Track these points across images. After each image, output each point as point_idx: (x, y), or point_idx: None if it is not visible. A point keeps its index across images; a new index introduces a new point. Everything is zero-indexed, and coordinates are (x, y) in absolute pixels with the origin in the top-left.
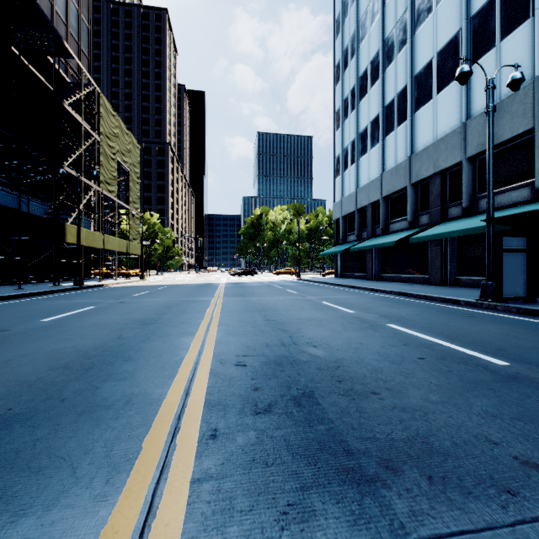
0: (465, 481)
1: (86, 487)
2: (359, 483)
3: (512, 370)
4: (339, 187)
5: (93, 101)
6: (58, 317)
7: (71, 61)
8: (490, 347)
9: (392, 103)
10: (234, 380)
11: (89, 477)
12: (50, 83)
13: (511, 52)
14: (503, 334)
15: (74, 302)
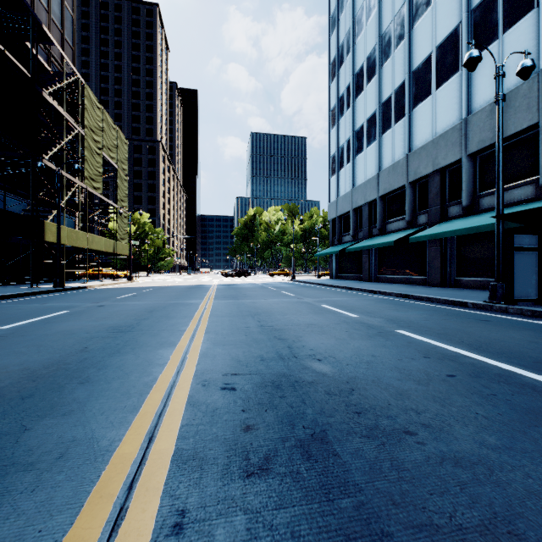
0: None
1: None
2: None
3: None
4: (335, 186)
5: (77, 92)
6: (20, 323)
7: (53, 50)
8: (525, 359)
9: (390, 99)
10: (218, 413)
11: None
12: (29, 72)
13: (514, 45)
14: (531, 342)
15: (47, 306)
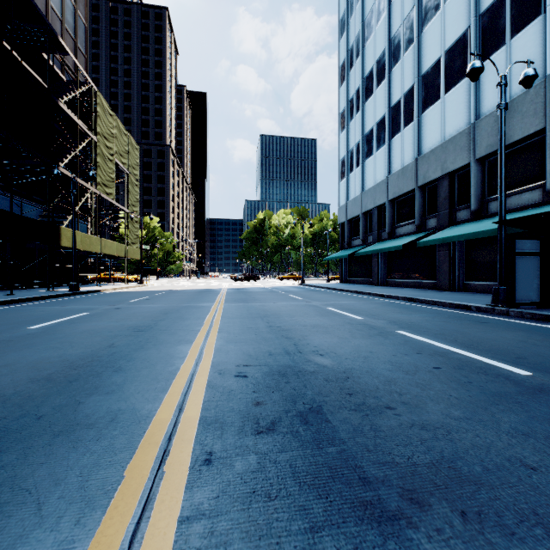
0: (505, 518)
1: (51, 529)
2: (379, 522)
3: (536, 380)
4: (344, 190)
5: (90, 100)
6: (48, 323)
7: (67, 59)
8: (509, 355)
9: (399, 103)
10: (233, 393)
11: (56, 515)
12: (44, 81)
13: (522, 50)
14: (520, 341)
15: (67, 308)
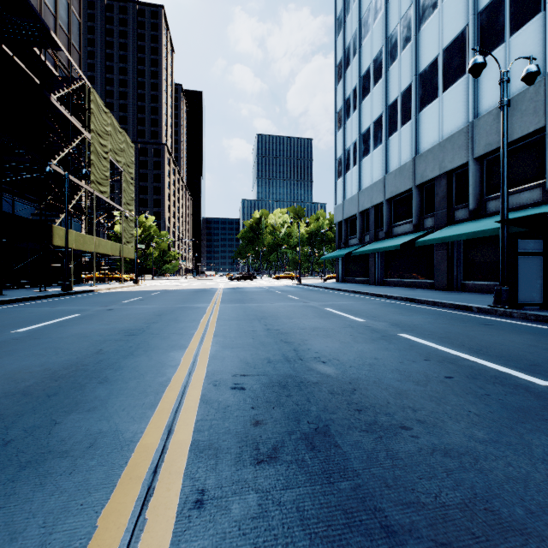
0: None
1: None
2: None
3: None
4: (341, 189)
5: (84, 97)
6: (35, 327)
7: (60, 55)
8: (522, 362)
9: (396, 102)
10: (230, 410)
11: None
12: (37, 77)
13: (521, 48)
14: (530, 346)
15: (57, 310)
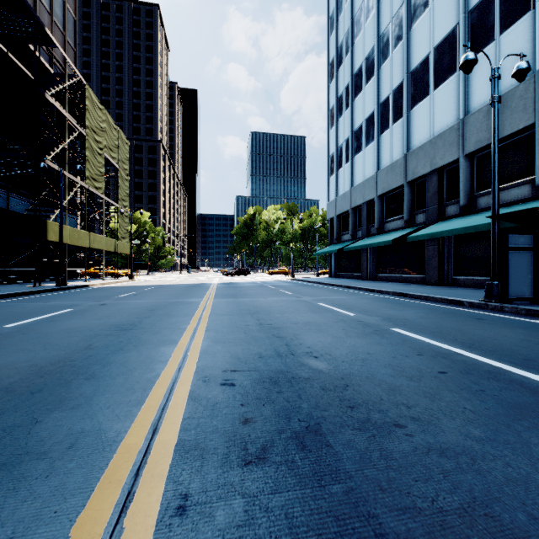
0: None
1: None
2: None
3: None
4: (334, 186)
5: (79, 93)
6: (25, 321)
7: (55, 52)
8: (516, 356)
9: (388, 100)
10: (218, 407)
11: None
12: (32, 74)
13: (511, 46)
14: (523, 340)
15: (50, 305)
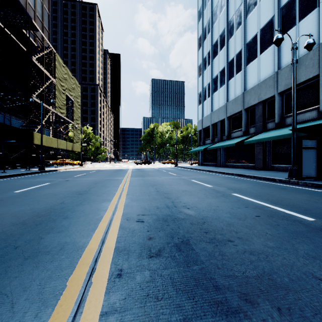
0: (305, 312)
1: (19, 320)
2: (227, 315)
3: (318, 224)
4: (201, 111)
5: (51, 58)
6: (25, 189)
7: (37, 33)
8: (300, 208)
9: (233, 60)
10: (135, 232)
11: (23, 311)
12: (24, 46)
13: (305, 29)
14: (306, 200)
15: (37, 180)
